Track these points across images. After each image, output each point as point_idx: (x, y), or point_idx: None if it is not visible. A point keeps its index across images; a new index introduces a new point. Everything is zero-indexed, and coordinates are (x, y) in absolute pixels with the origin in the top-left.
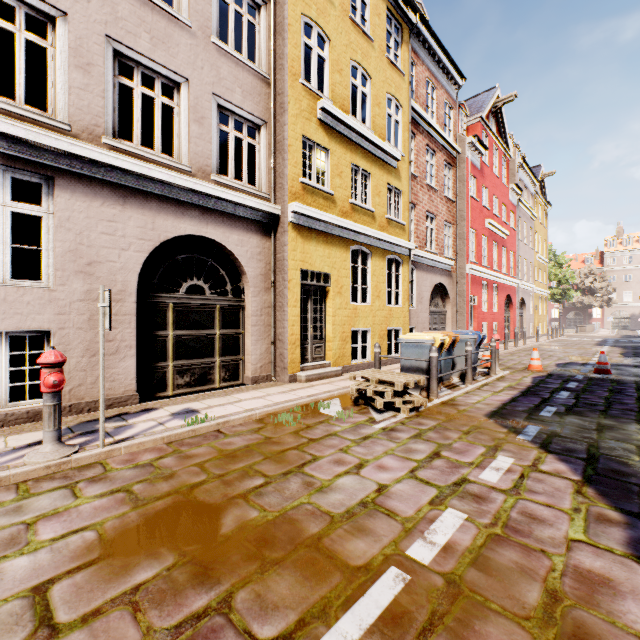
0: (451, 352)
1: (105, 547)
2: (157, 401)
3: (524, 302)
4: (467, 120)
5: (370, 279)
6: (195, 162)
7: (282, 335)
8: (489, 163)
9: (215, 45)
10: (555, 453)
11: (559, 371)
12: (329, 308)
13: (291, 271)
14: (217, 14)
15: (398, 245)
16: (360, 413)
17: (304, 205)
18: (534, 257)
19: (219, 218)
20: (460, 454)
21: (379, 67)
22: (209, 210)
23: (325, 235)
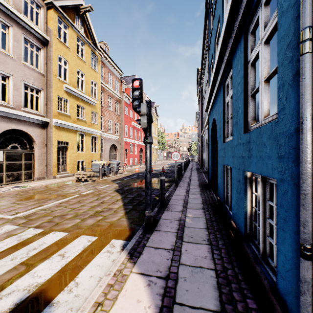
0: (109, 167)
1: (21, 200)
2: (1, 186)
3: None
4: (125, 86)
5: (85, 143)
6: (15, 104)
7: (50, 163)
8: None
9: (23, 63)
10: (118, 184)
11: (143, 172)
12: (68, 153)
13: (54, 141)
14: (23, 51)
15: (95, 132)
16: (78, 183)
17: (59, 120)
18: (152, 134)
19: (25, 123)
20: (99, 186)
21: (88, 71)
22: (21, 120)
23: (67, 129)
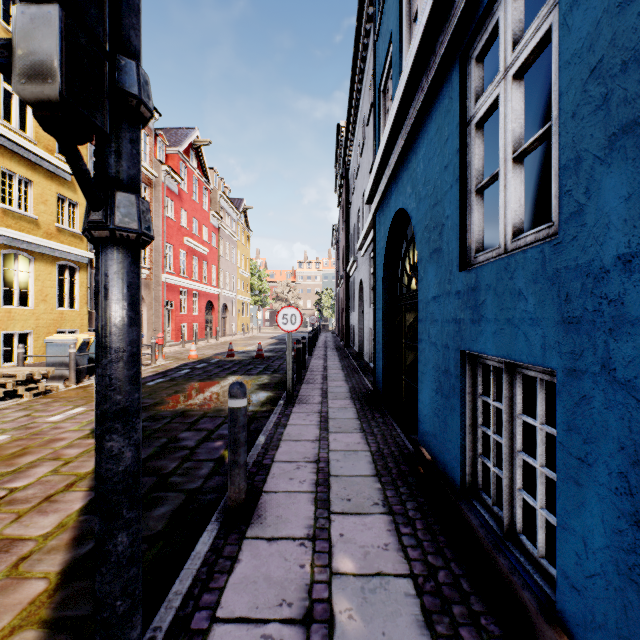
0: None
1: None
2: None
3: (227, 307)
4: (167, 149)
5: (33, 283)
6: None
7: None
8: (189, 190)
9: None
10: None
11: (209, 358)
12: None
13: None
14: None
15: (72, 253)
16: None
17: None
18: (237, 271)
19: None
20: (48, 412)
21: None
22: None
23: None
